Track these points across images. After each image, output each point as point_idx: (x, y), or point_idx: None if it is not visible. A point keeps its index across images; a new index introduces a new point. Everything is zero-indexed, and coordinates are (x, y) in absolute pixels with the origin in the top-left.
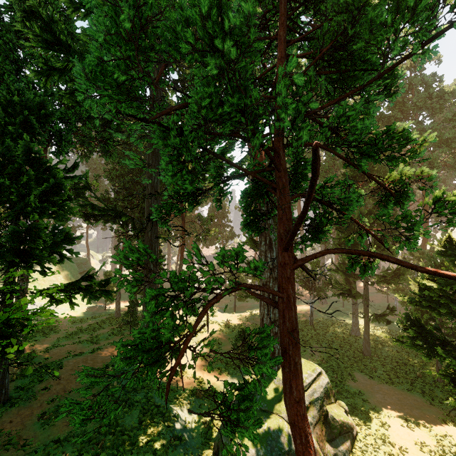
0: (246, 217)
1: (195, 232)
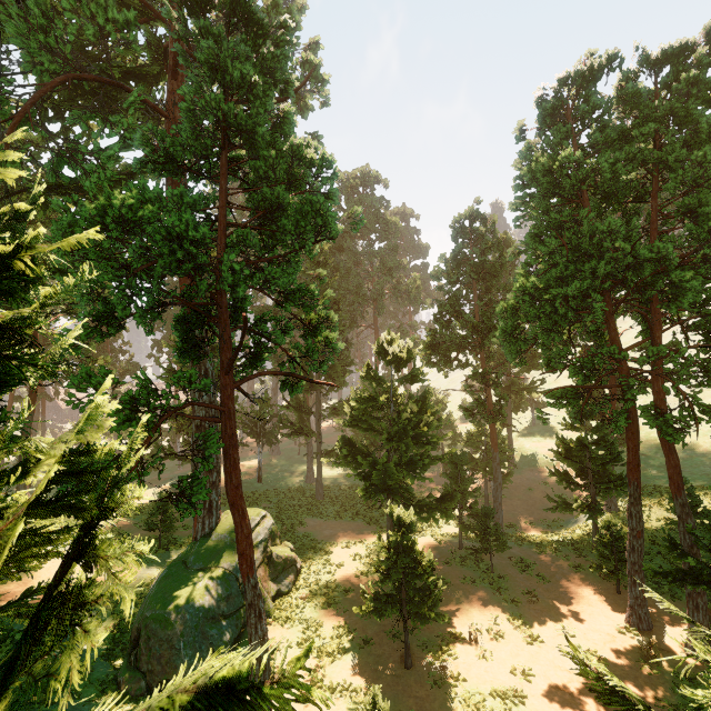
0: (184, 345)
1: None
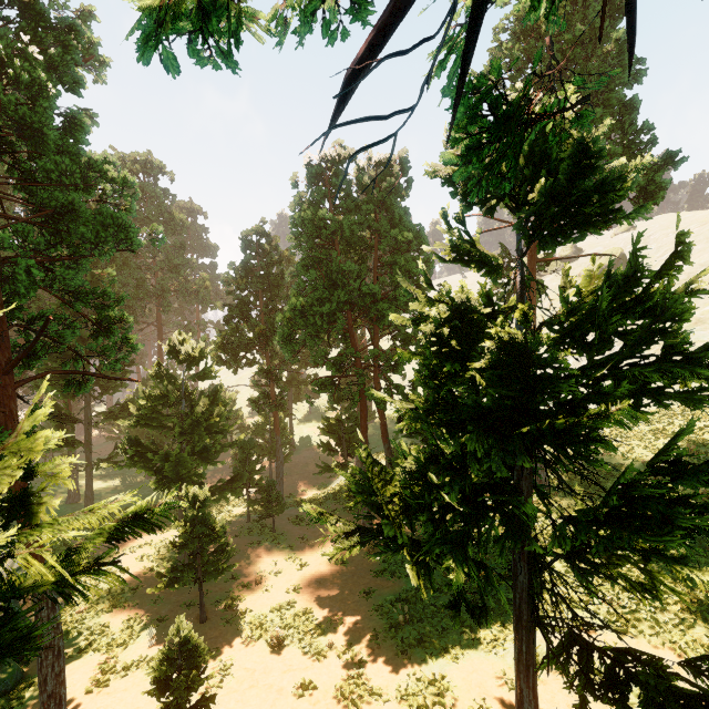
0: None
1: None
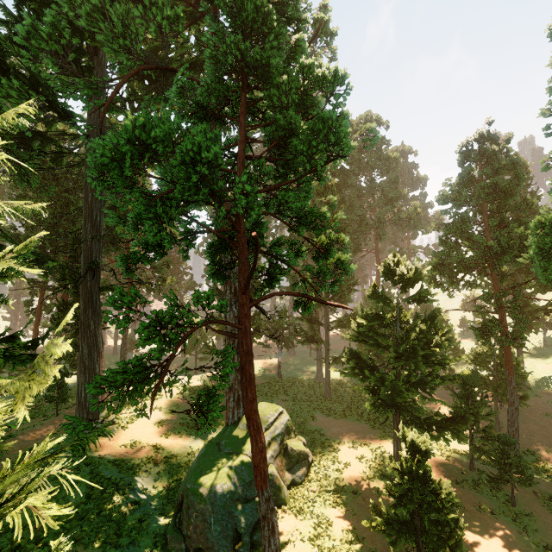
0: (213, 267)
1: (146, 281)
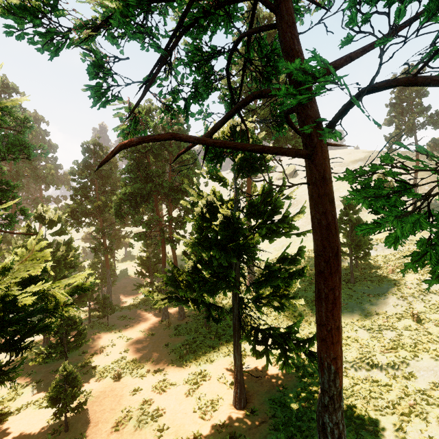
0: None
1: None
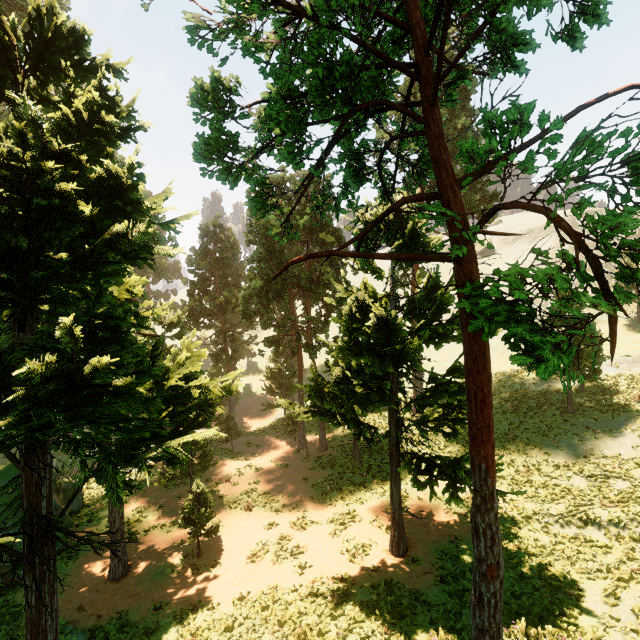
0: None
1: None
